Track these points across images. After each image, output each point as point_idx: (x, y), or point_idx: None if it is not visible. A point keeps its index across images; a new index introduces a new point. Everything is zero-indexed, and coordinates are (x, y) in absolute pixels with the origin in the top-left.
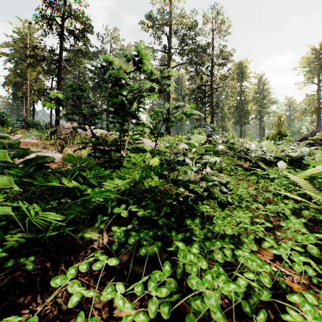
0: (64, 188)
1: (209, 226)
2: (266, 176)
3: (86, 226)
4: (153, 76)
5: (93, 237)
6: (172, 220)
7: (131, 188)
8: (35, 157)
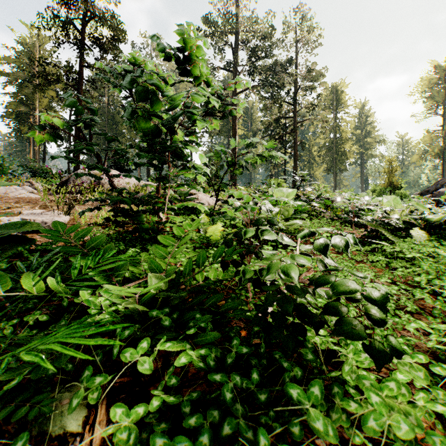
0: (46, 285)
1: (344, 401)
2: (400, 255)
3: (52, 400)
4: (211, 90)
5: (71, 425)
6: (254, 377)
7: (166, 295)
8: (8, 225)
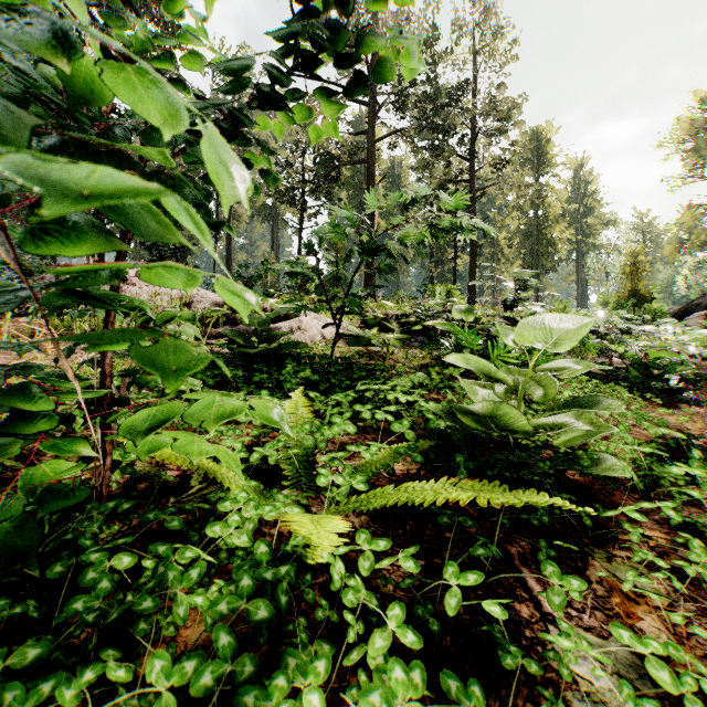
0: None
1: None
2: None
3: None
4: None
5: None
6: None
7: None
8: None
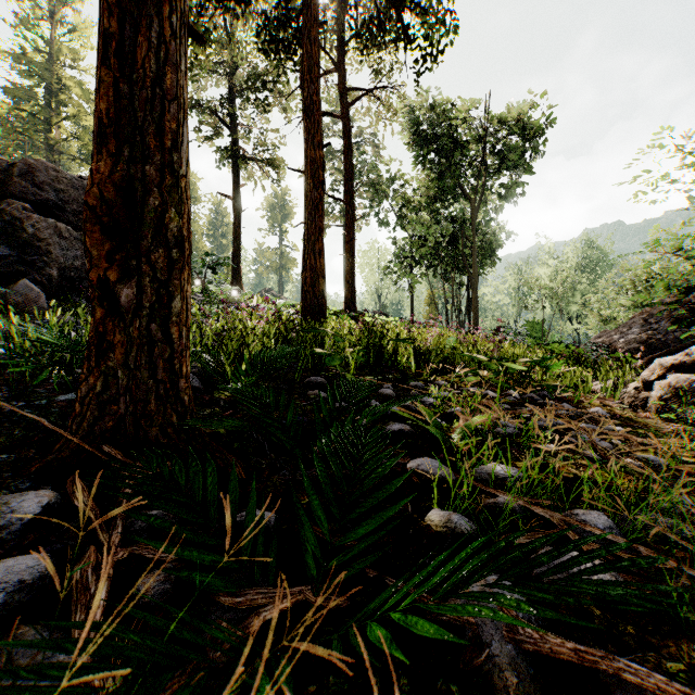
0: None
1: None
2: None
3: None
4: None
5: None
6: None
7: None
8: None
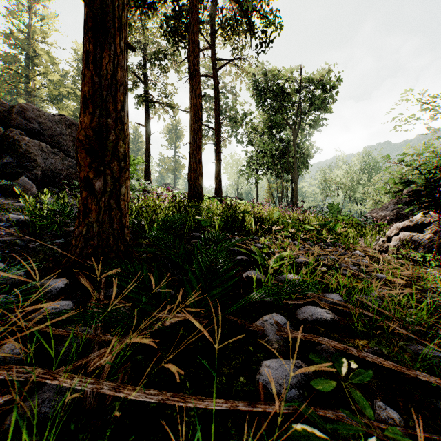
0: None
1: None
2: None
3: None
4: None
5: None
6: None
7: None
8: None
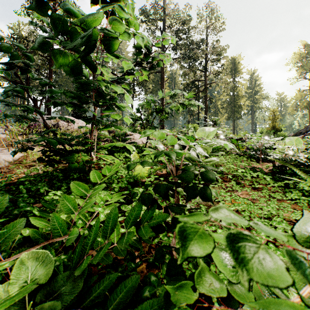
0: None
1: None
2: None
3: None
4: None
5: None
6: None
7: None
8: None
